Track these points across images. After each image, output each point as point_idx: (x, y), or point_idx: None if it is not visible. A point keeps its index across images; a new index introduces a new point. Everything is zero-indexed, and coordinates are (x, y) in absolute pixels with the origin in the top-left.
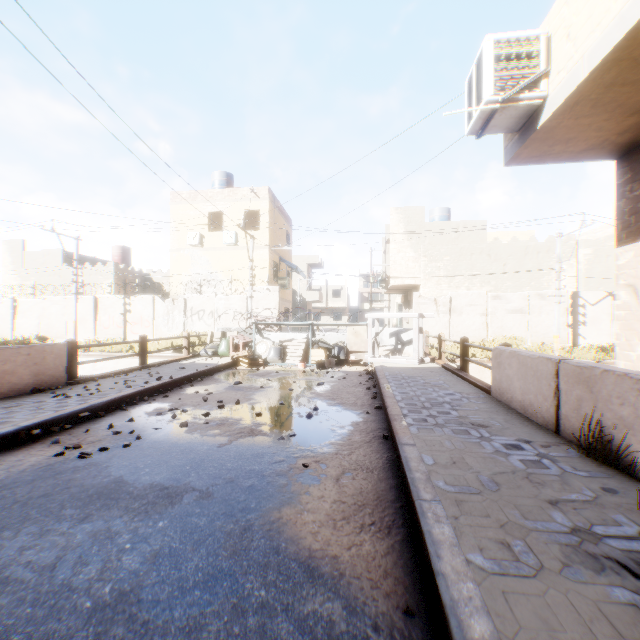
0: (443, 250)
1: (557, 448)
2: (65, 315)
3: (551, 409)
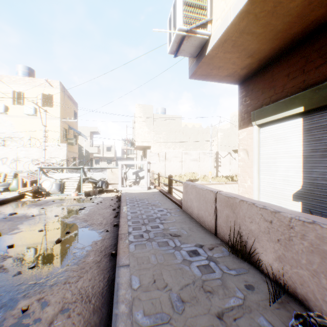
0: (162, 129)
1: (217, 249)
2: None
3: (213, 221)
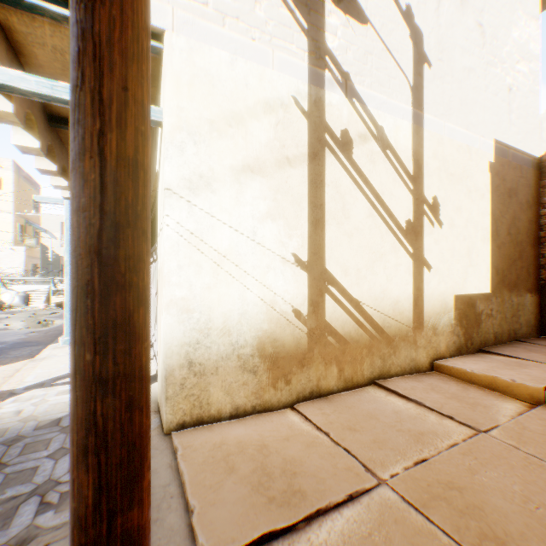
0: None
1: None
2: None
3: None
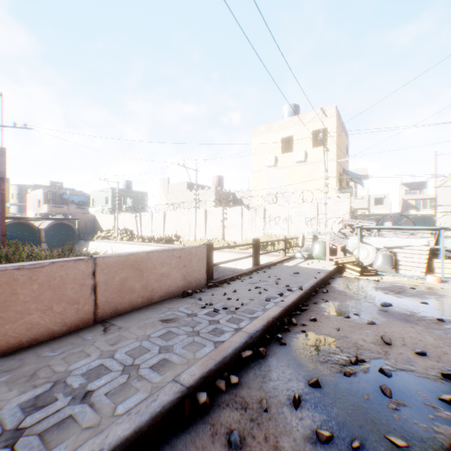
0: None
1: None
2: (188, 222)
3: None
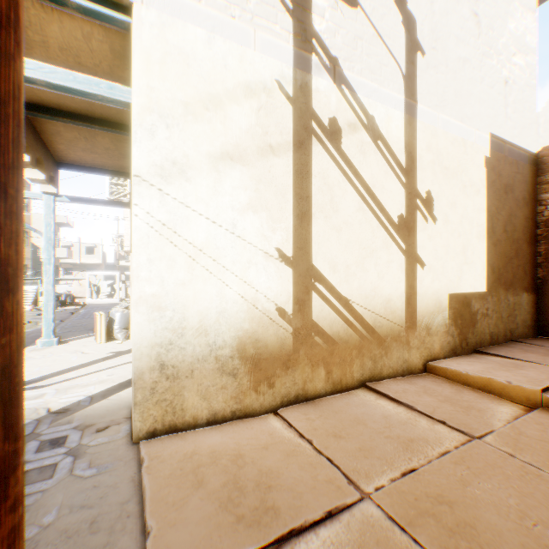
0: None
1: None
2: None
3: None
